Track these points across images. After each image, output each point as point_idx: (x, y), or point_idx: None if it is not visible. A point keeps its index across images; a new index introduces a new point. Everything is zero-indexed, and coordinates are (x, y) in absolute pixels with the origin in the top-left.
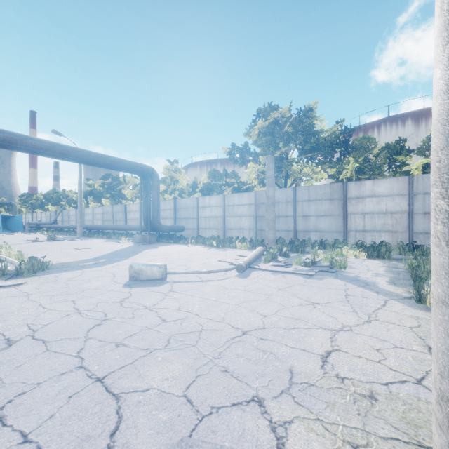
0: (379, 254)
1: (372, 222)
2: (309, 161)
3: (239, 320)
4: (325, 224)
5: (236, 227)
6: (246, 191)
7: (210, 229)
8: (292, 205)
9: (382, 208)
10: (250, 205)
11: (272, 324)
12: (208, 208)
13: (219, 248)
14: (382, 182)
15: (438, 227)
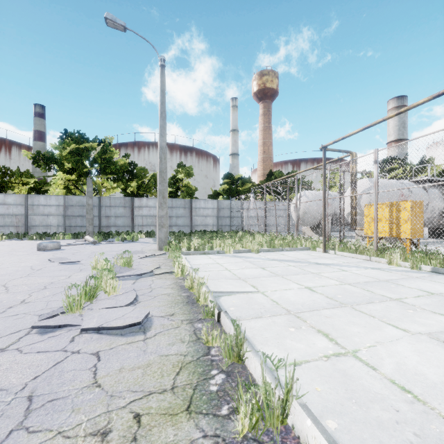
0: (150, 235)
1: (146, 220)
2: (109, 179)
3: (116, 249)
4: (121, 222)
5: (42, 224)
6: (46, 192)
7: (7, 227)
8: (98, 209)
9: (151, 213)
10: (59, 206)
11: (126, 249)
12: (2, 205)
13: (43, 240)
14: (151, 200)
15: (157, 222)
